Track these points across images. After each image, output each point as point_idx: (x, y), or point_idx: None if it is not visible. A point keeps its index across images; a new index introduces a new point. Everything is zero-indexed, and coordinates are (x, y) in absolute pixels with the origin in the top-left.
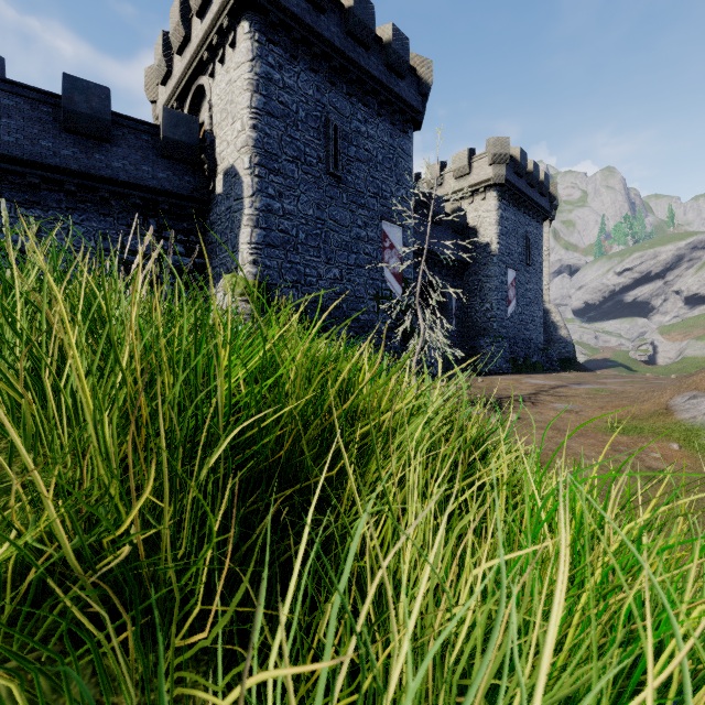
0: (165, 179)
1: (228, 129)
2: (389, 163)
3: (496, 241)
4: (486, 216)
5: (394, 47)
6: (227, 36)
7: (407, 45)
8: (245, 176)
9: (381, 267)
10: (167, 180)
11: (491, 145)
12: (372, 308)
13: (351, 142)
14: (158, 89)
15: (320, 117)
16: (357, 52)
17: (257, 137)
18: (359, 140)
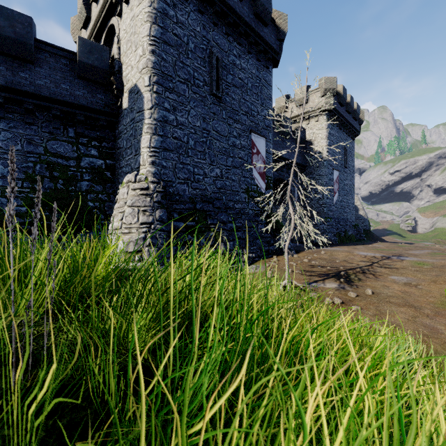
0: (81, 95)
1: (132, 55)
2: (256, 90)
3: (326, 150)
4: (319, 133)
5: (261, 0)
6: None
7: (270, 0)
8: (145, 92)
9: (250, 167)
10: (83, 96)
11: (323, 82)
12: (244, 199)
13: (229, 71)
14: (81, 33)
15: (205, 49)
16: (234, 1)
17: (155, 60)
18: (235, 70)
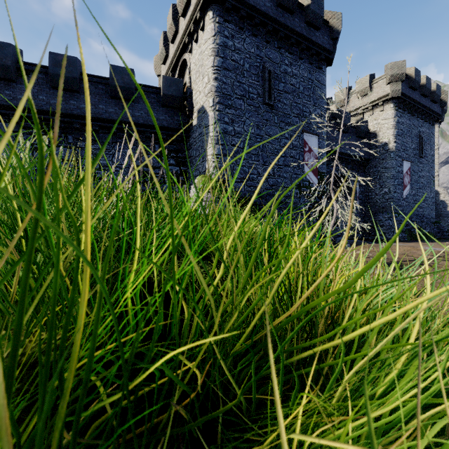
0: (164, 119)
1: (200, 83)
2: (308, 92)
3: (393, 141)
4: (384, 123)
5: (312, 8)
6: (199, 24)
7: (321, 5)
8: (210, 112)
9: (302, 165)
10: (165, 120)
11: (389, 69)
12: (296, 195)
13: (281, 80)
14: (161, 68)
15: (258, 66)
16: (285, 17)
17: (217, 85)
18: (286, 78)
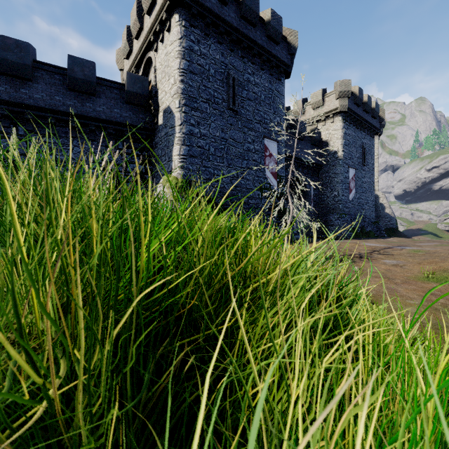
0: (128, 116)
1: (166, 83)
2: (269, 100)
3: (341, 150)
4: (334, 133)
5: (272, 24)
6: (165, 25)
7: (280, 22)
8: (176, 113)
9: (263, 168)
10: (129, 117)
11: (338, 86)
12: (258, 196)
13: (244, 88)
14: (124, 62)
15: (223, 72)
16: (248, 29)
17: (183, 87)
18: (249, 86)
